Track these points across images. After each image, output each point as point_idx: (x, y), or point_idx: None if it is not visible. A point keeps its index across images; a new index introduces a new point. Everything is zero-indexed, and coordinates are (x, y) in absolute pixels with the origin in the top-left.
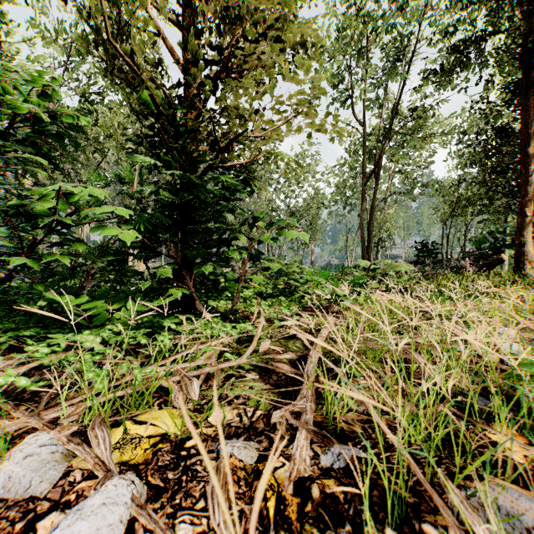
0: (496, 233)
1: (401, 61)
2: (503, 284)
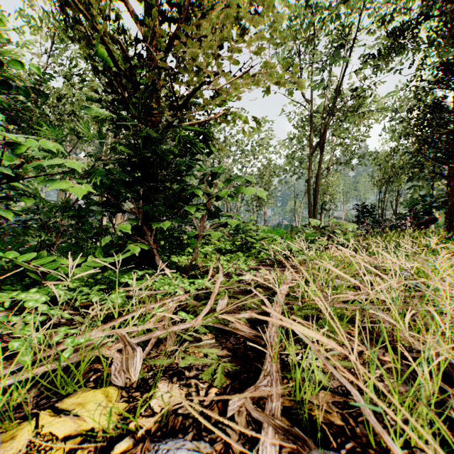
0: (428, 196)
1: (344, 46)
2: (440, 241)
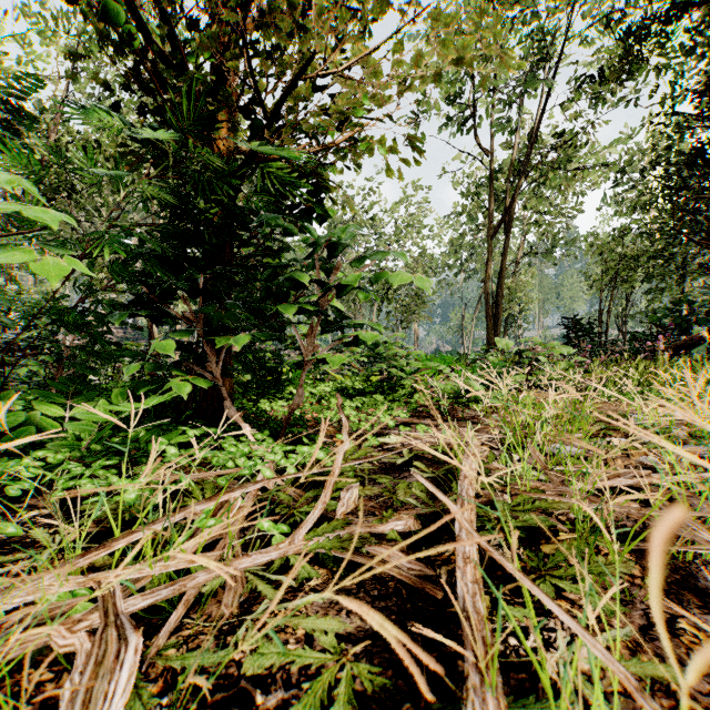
0: (684, 303)
1: (545, 61)
2: None
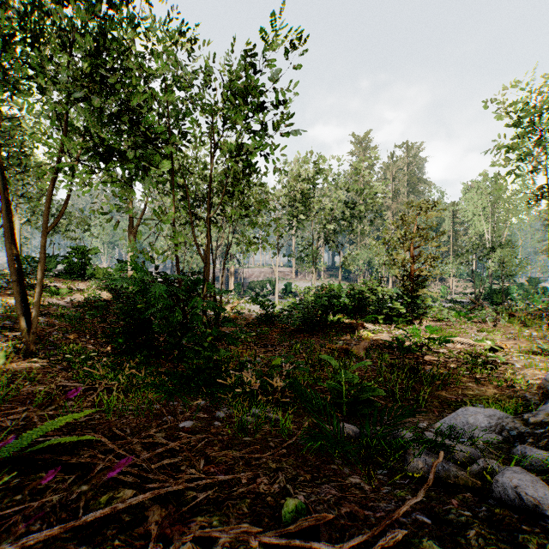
0: None
1: None
2: None
